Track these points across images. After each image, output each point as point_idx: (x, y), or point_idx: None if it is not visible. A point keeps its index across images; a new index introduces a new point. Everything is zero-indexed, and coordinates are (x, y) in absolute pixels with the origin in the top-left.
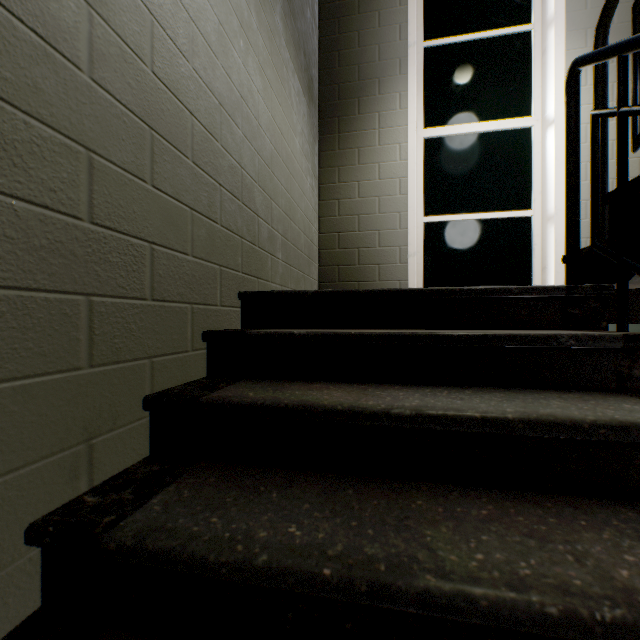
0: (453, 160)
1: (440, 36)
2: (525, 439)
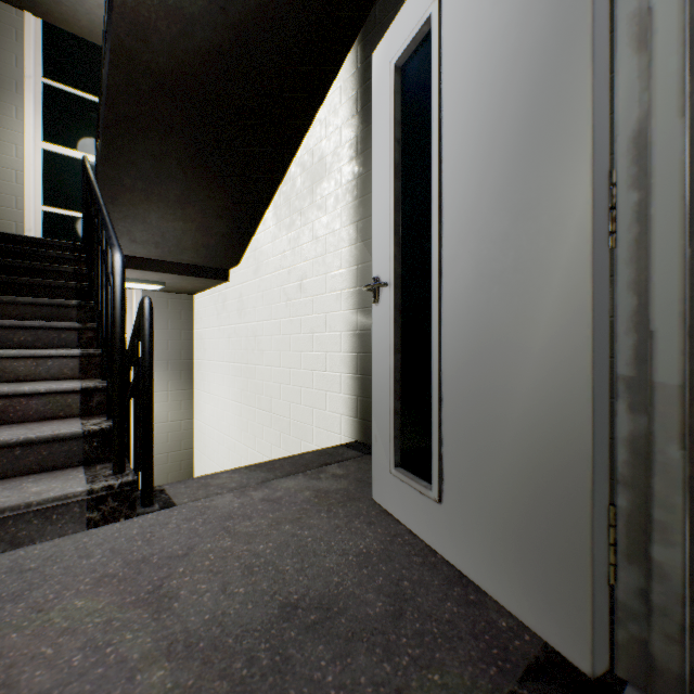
0: (69, 173)
1: (58, 81)
2: (17, 268)
